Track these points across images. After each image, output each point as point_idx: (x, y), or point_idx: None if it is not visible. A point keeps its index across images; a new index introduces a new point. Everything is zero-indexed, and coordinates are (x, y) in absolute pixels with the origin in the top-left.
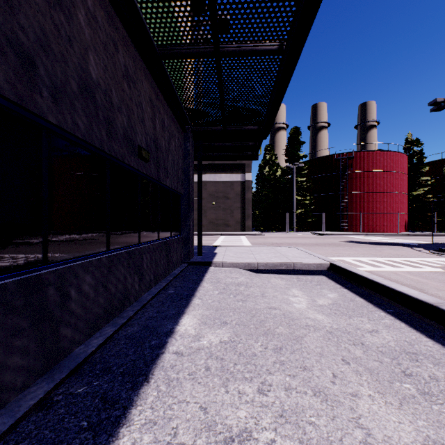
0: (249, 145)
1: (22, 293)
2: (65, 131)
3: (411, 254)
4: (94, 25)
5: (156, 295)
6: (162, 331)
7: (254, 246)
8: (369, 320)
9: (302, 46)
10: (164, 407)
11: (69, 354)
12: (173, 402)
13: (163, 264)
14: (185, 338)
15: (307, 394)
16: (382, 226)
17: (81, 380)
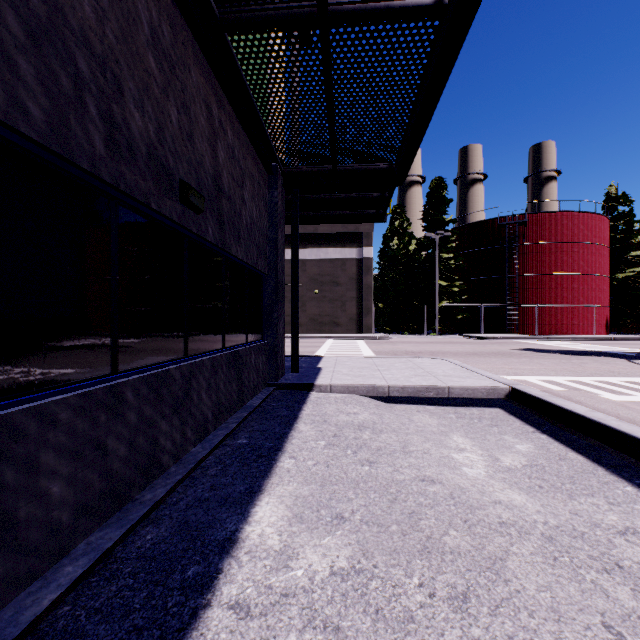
0: (373, 197)
1: None
2: None
3: (633, 370)
4: None
5: (216, 448)
6: (214, 538)
7: (380, 357)
8: (610, 503)
9: None
10: None
11: None
12: None
13: (230, 391)
14: (259, 561)
15: None
16: (571, 325)
17: None
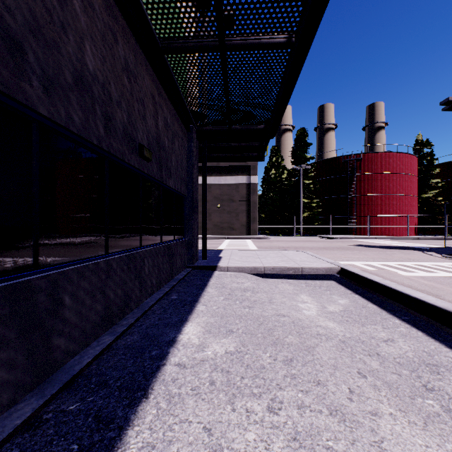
0: (255, 146)
1: (8, 301)
2: (58, 124)
3: (423, 258)
4: (90, 13)
5: (158, 301)
6: (163, 340)
7: (260, 250)
8: (383, 328)
9: (313, 38)
10: (164, 427)
11: (63, 366)
12: (174, 422)
13: (165, 268)
14: (189, 349)
15: (322, 413)
16: (391, 229)
17: (74, 396)
